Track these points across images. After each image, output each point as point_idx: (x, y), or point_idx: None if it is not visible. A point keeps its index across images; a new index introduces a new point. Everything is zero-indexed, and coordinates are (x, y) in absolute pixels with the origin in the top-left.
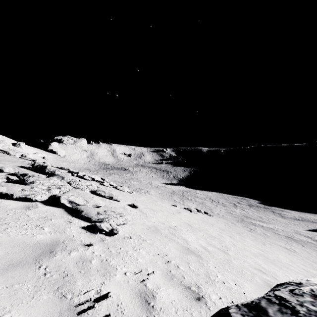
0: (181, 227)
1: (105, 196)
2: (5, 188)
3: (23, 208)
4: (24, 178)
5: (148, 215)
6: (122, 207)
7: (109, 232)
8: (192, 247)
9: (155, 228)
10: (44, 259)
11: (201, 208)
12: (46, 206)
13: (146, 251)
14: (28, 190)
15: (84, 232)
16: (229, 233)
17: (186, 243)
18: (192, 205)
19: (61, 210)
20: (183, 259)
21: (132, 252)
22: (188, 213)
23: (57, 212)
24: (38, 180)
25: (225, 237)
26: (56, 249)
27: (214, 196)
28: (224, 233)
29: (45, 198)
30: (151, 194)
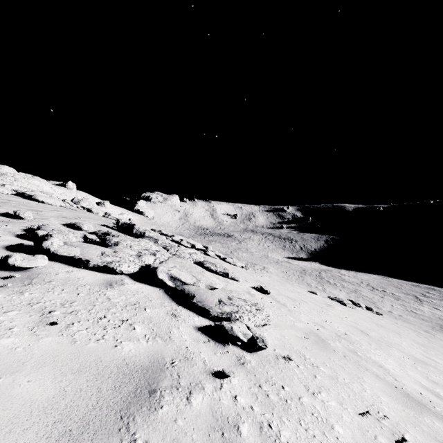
0: (354, 335)
1: (217, 271)
2: (79, 251)
3: (102, 285)
4: (105, 237)
5: (291, 309)
6: (246, 292)
7: (248, 343)
8: (411, 391)
9: (316, 336)
10: (139, 417)
11: (356, 299)
12: (136, 282)
13: (334, 398)
14: (111, 255)
15: (204, 339)
16: (440, 353)
17: (393, 379)
18: (339, 293)
19: (159, 292)
20: (422, 428)
21: (310, 402)
22: (342, 307)
23: (153, 295)
24: (124, 241)
25: (442, 364)
26: (161, 383)
27: (374, 281)
28: (431, 352)
29: (134, 270)
30: (271, 273)
